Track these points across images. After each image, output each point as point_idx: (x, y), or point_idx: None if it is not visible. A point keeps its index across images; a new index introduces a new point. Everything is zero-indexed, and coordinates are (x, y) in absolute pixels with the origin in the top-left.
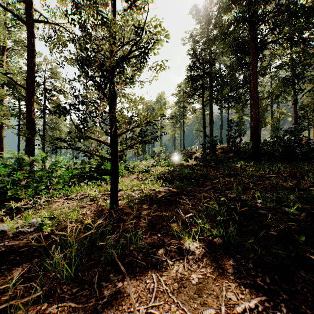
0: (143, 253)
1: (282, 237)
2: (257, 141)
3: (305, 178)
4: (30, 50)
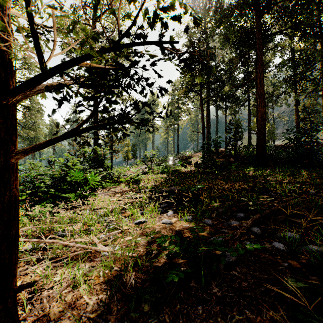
0: None
1: None
2: (264, 144)
3: None
4: None
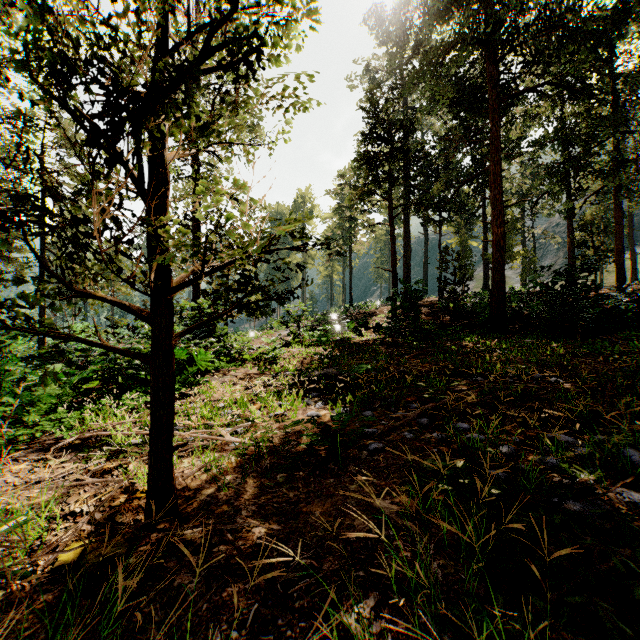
0: None
1: None
2: (501, 292)
3: None
4: None
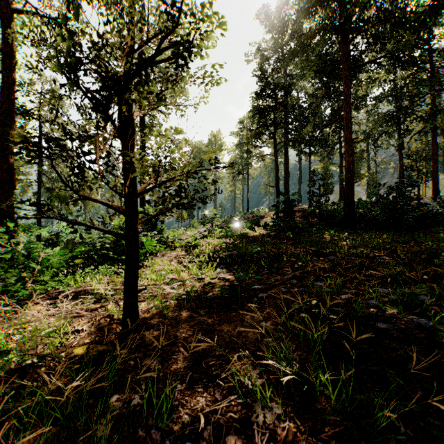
0: (173, 437)
1: (439, 394)
2: (351, 201)
3: (442, 264)
4: (6, 56)
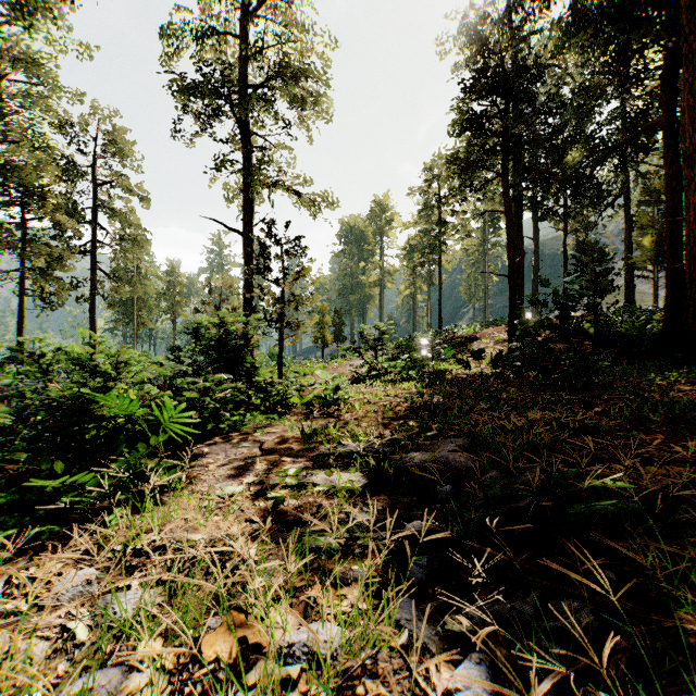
0: None
1: None
2: None
3: None
4: None
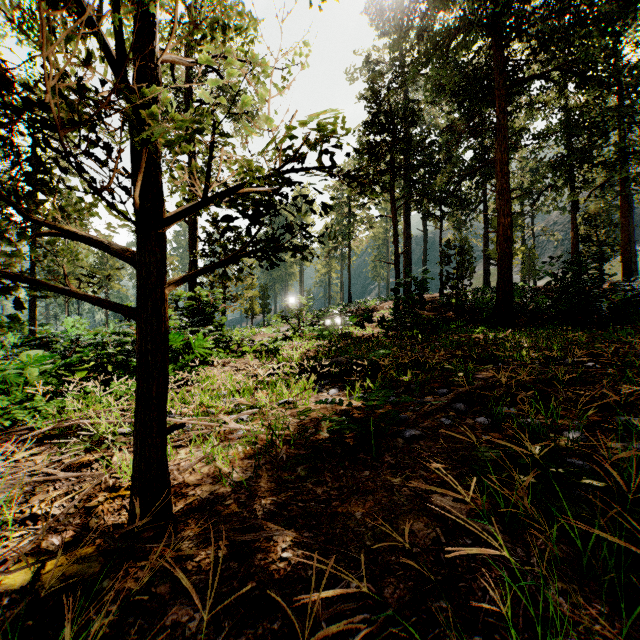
0: None
1: None
2: (508, 285)
3: None
4: None
